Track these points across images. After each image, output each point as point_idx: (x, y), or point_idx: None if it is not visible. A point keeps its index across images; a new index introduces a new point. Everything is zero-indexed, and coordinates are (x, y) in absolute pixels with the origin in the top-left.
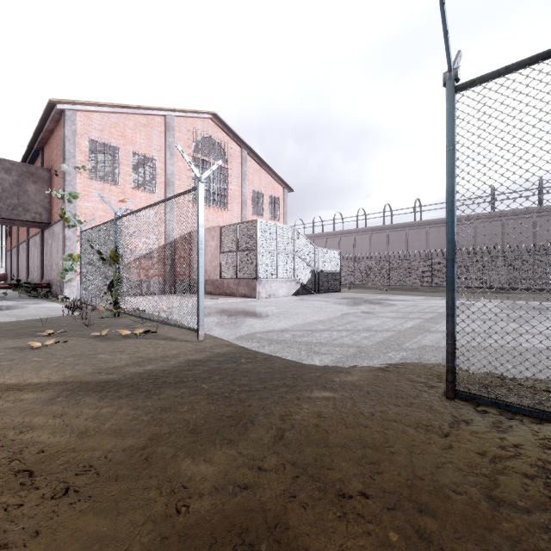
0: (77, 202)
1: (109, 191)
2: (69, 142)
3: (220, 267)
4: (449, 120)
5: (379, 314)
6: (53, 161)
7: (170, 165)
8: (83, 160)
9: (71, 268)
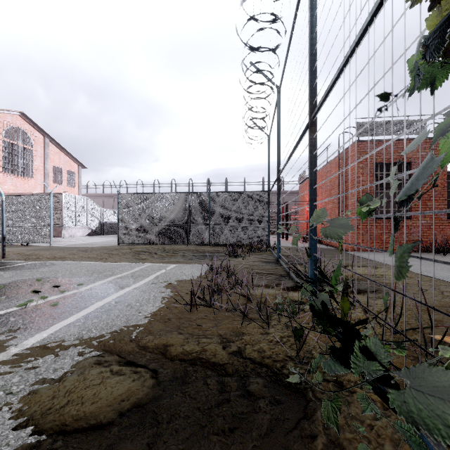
0: None
1: None
2: None
3: None
4: (118, 199)
5: None
6: None
7: None
8: None
9: None
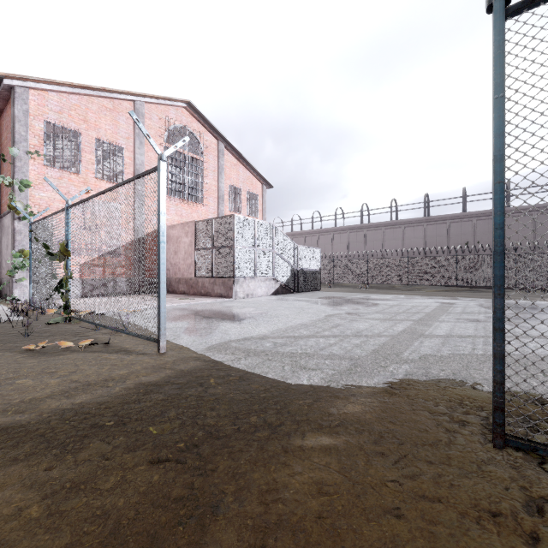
0: (29, 192)
1: (69, 180)
2: (19, 123)
3: (195, 265)
4: (498, 56)
5: (365, 316)
6: (3, 145)
7: (140, 155)
8: (36, 144)
9: (22, 265)
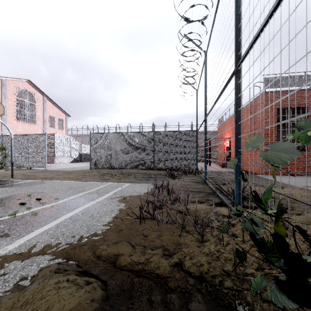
0: None
1: None
2: None
3: None
4: (90, 137)
5: None
6: None
7: (4, 103)
8: None
9: None
